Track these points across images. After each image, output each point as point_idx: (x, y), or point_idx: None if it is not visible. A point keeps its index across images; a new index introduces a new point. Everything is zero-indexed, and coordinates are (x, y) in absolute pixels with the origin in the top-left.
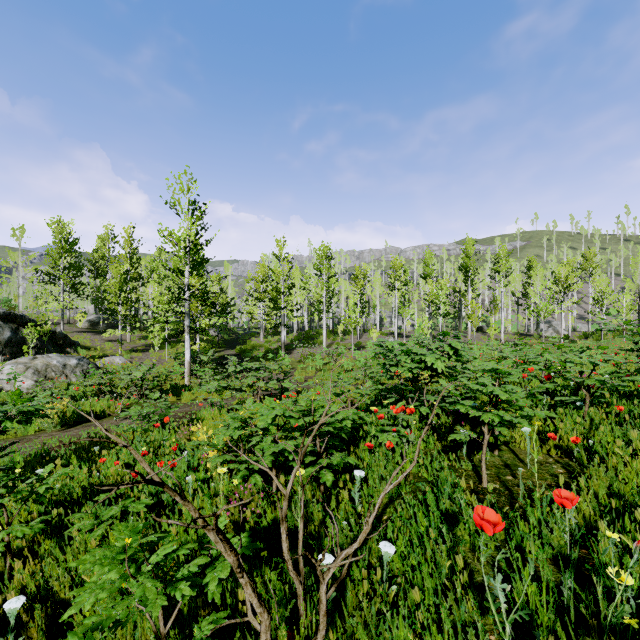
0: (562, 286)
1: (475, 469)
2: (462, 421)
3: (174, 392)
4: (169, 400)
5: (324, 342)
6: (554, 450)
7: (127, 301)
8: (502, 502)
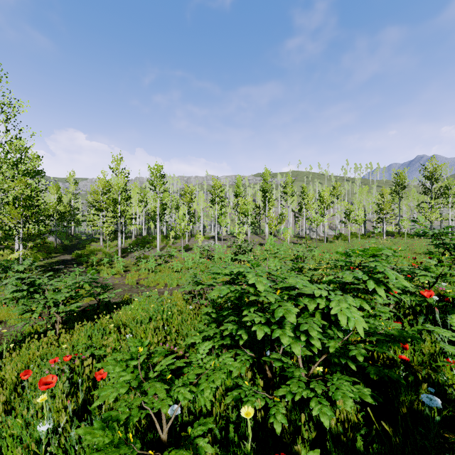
0: (325, 204)
1: None
2: None
3: None
4: None
5: (158, 245)
6: None
7: None
8: None
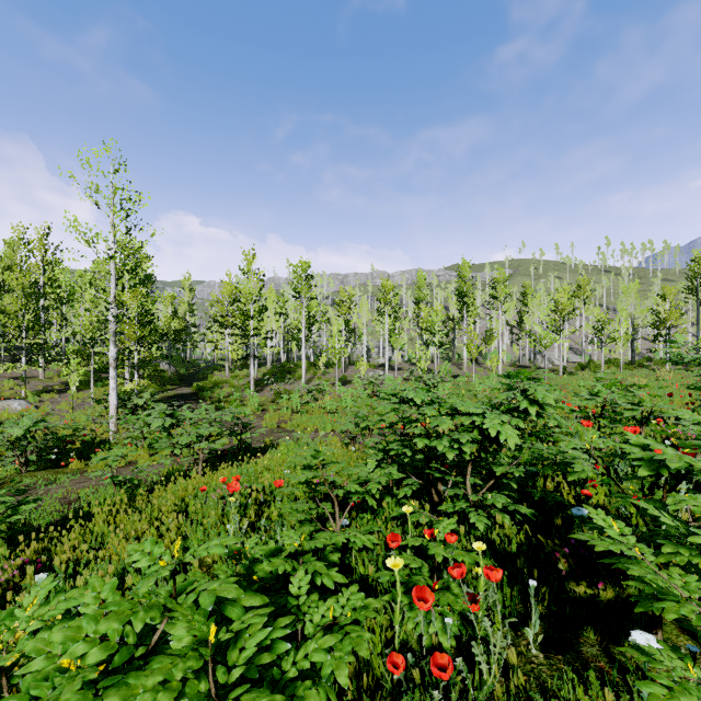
0: (561, 314)
1: None
2: (600, 581)
3: (85, 453)
4: (72, 467)
5: (303, 376)
6: None
7: (34, 325)
8: None
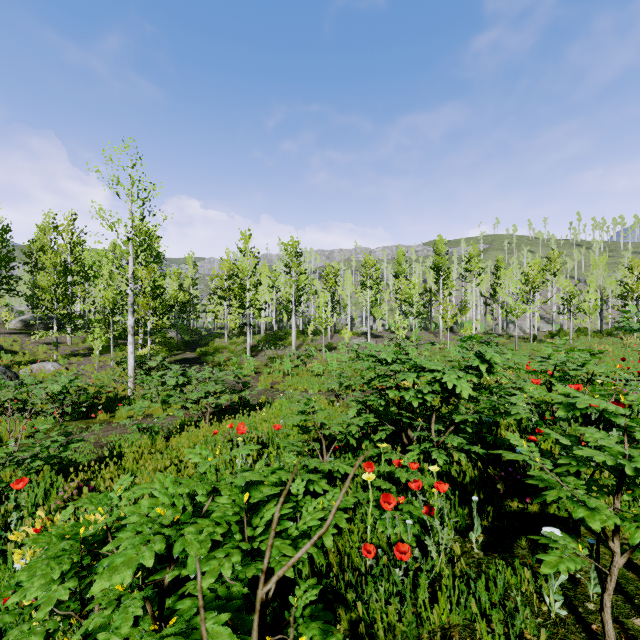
0: (531, 286)
1: (565, 598)
2: (527, 496)
3: (109, 407)
4: (99, 418)
5: (293, 343)
6: None
7: (64, 298)
8: None
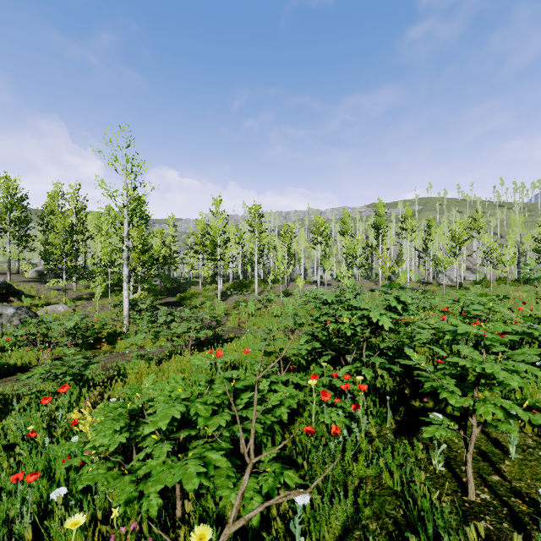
0: (458, 242)
1: (447, 463)
2: (424, 396)
3: (110, 340)
4: (103, 349)
5: (256, 290)
6: (529, 426)
7: (71, 252)
8: (509, 535)
